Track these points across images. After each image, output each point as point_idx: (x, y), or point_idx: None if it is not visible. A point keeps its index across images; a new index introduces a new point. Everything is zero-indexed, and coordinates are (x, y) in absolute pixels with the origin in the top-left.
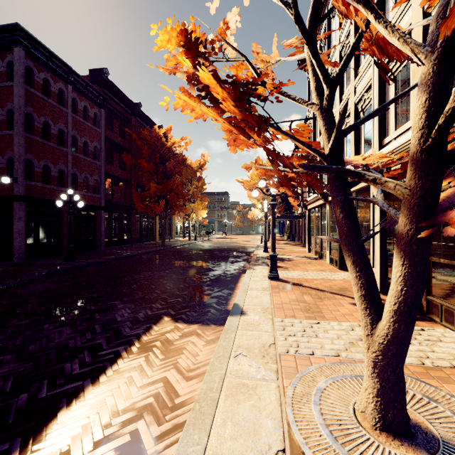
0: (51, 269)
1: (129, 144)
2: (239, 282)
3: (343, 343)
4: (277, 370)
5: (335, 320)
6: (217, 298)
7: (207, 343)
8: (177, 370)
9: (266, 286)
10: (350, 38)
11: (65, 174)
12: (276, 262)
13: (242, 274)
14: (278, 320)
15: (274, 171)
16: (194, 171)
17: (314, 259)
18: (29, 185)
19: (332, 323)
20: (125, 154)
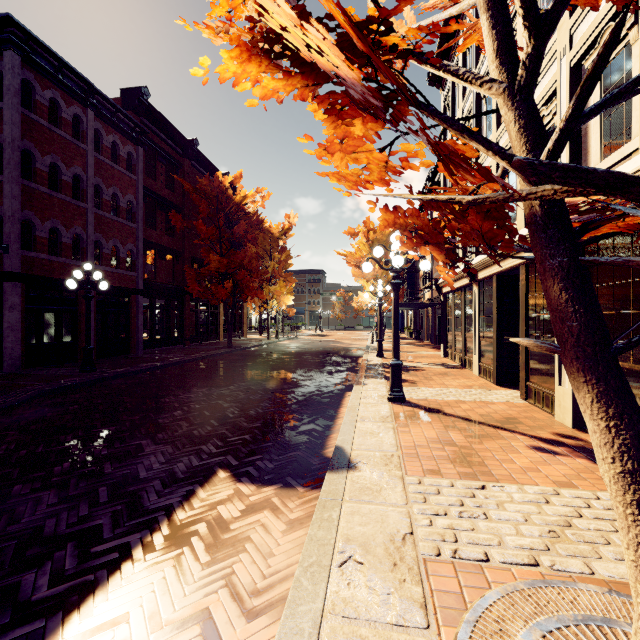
0: (55, 384)
1: (180, 199)
2: (343, 406)
3: (537, 534)
4: (424, 600)
5: (512, 482)
6: (308, 435)
7: (289, 526)
8: (231, 592)
9: (385, 413)
10: (515, 25)
11: (83, 241)
12: (400, 375)
13: (346, 393)
14: (412, 482)
15: (414, 216)
16: (275, 239)
17: (454, 367)
18: (28, 257)
19: (507, 487)
20: (174, 213)
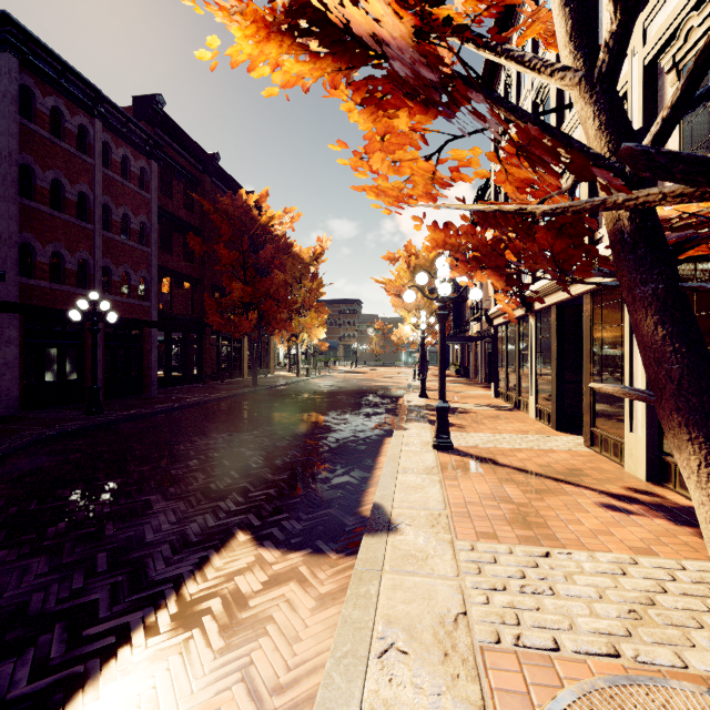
0: (56, 429)
1: (199, 221)
2: (382, 454)
3: (615, 614)
4: (483, 703)
5: (581, 547)
6: (342, 490)
7: (319, 602)
8: (248, 689)
9: (431, 464)
10: None
11: (89, 267)
12: (447, 419)
13: (385, 439)
14: (464, 548)
15: (468, 235)
16: (305, 265)
17: (507, 409)
18: (27, 285)
19: (576, 554)
20: (192, 236)
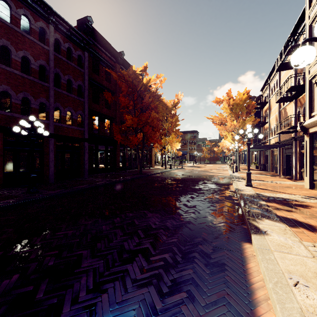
0: None
1: (114, 87)
2: (258, 298)
3: None
4: None
5: None
6: None
7: None
8: None
9: None
10: None
11: (47, 107)
12: None
13: (242, 245)
14: None
15: None
16: (169, 109)
17: None
18: (5, 115)
19: None
20: (106, 92)
